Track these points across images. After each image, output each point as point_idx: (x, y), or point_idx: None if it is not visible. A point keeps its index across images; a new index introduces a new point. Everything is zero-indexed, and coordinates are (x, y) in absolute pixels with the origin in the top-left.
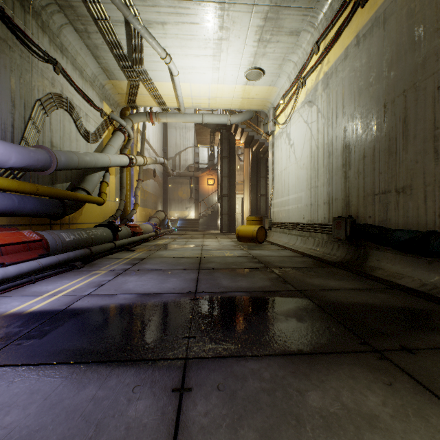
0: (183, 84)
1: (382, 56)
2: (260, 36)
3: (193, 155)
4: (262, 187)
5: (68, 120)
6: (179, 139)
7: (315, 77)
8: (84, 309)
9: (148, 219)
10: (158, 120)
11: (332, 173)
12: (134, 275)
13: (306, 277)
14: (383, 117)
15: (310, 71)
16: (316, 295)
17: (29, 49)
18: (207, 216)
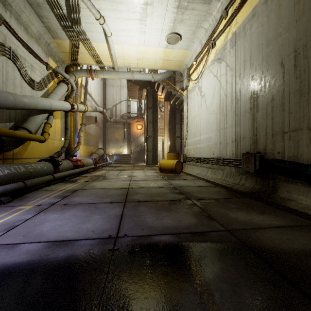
0: (116, 45)
1: (292, 7)
2: (179, 3)
3: (126, 106)
4: (178, 131)
5: (12, 68)
6: (115, 95)
7: (224, 38)
8: None
9: (90, 155)
10: (97, 76)
11: (240, 116)
12: (57, 211)
13: (228, 210)
14: (294, 62)
15: (219, 34)
16: (249, 237)
17: None
18: (137, 153)
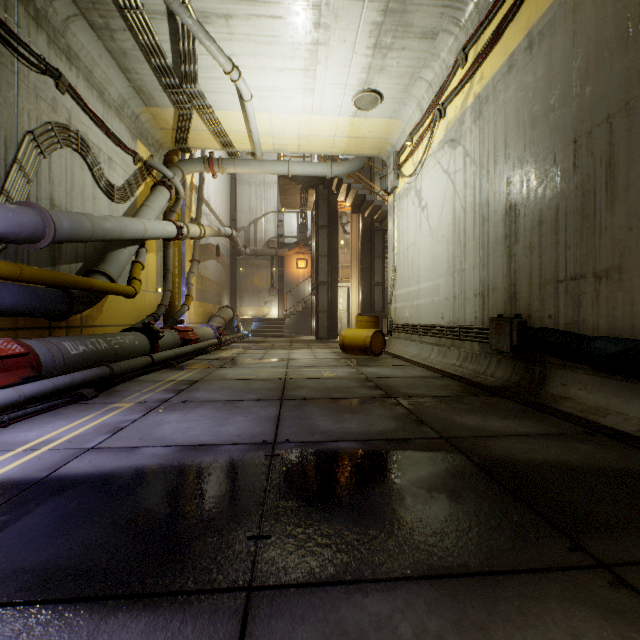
0: (260, 114)
1: (571, 63)
2: (376, 40)
3: (276, 224)
4: (378, 271)
5: (79, 166)
6: (254, 201)
7: (461, 102)
8: (80, 478)
9: (208, 319)
10: (222, 170)
11: (488, 249)
12: (176, 410)
13: (454, 413)
14: (573, 160)
15: (453, 94)
16: (474, 446)
17: (14, 50)
18: (297, 315)
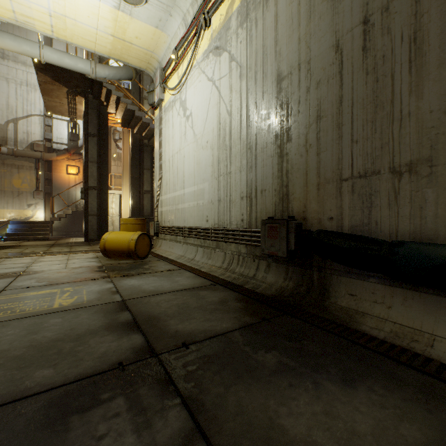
0: None
1: None
2: None
3: (42, 127)
4: (147, 181)
5: None
6: (14, 99)
7: (227, 8)
8: None
9: None
10: None
11: (256, 150)
12: None
13: (271, 394)
14: (363, 42)
15: (219, 0)
16: None
17: None
18: (68, 218)
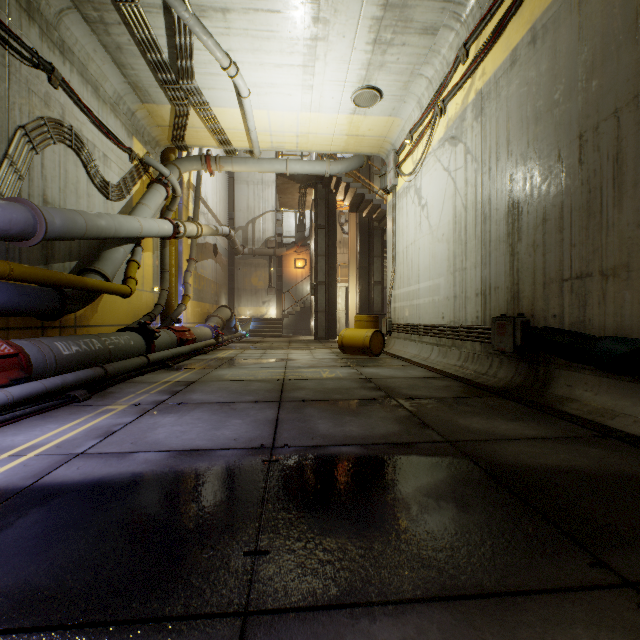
0: (258, 111)
1: (576, 57)
2: (376, 35)
3: (274, 223)
4: (377, 271)
5: (73, 163)
6: (252, 200)
7: (462, 99)
8: (66, 486)
9: (206, 319)
10: (219, 168)
11: (490, 247)
12: (171, 413)
13: (457, 415)
14: (579, 155)
15: (453, 91)
16: (481, 451)
17: (5, 43)
18: (295, 315)
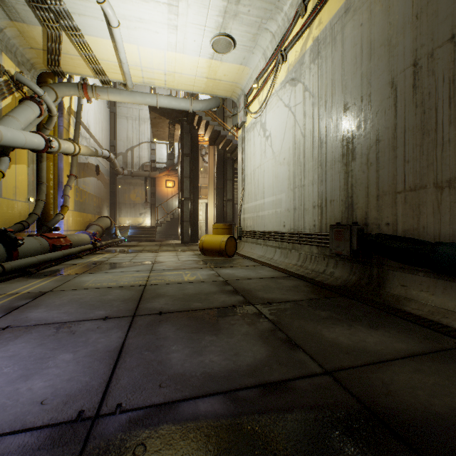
0: (129, 45)
1: None
2: None
3: (149, 151)
4: (230, 191)
5: None
6: (131, 132)
7: (301, 46)
8: None
9: (86, 227)
10: (96, 96)
11: (326, 167)
12: None
13: (319, 324)
14: (413, 81)
15: (294, 40)
16: (372, 388)
17: None
18: (166, 224)
